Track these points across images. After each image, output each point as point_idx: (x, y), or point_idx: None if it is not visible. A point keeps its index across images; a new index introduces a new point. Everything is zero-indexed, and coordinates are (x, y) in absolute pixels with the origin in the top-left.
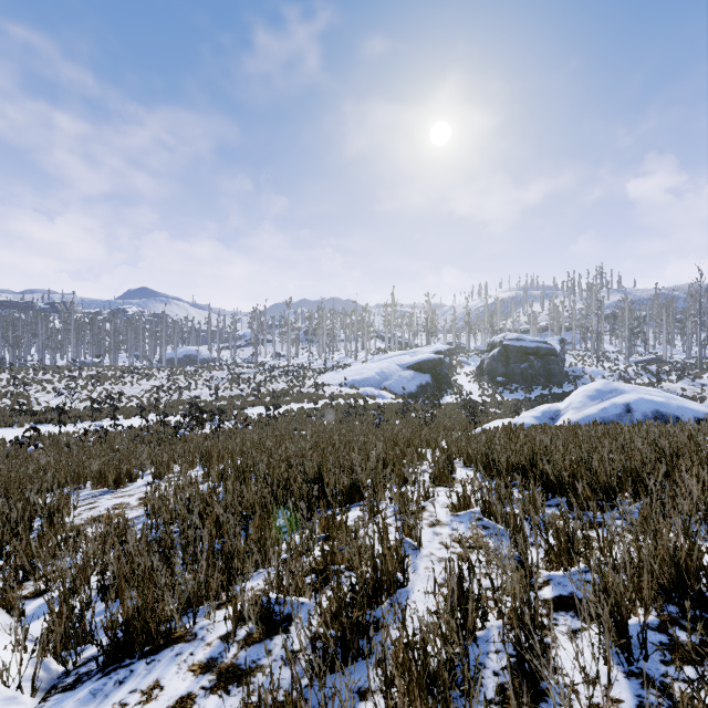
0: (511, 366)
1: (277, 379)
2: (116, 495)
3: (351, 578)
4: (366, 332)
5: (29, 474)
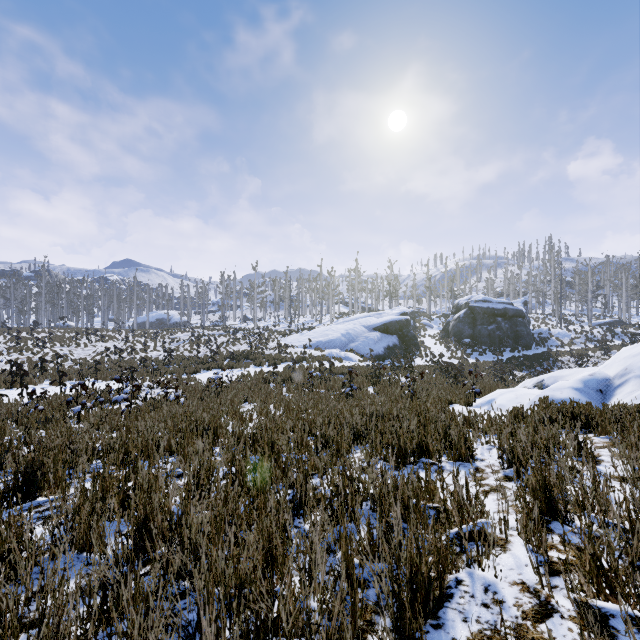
0: (478, 328)
1: (240, 341)
2: None
3: None
4: (331, 295)
5: None
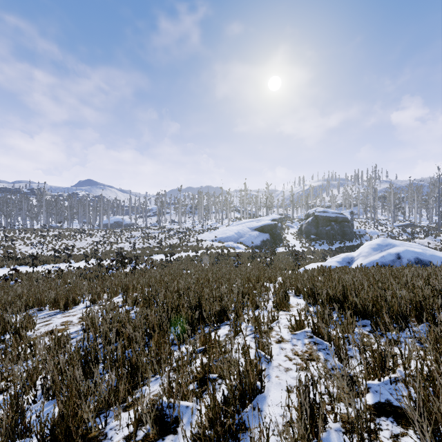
0: (320, 229)
1: (172, 237)
2: (64, 314)
3: (223, 391)
4: (228, 207)
5: (8, 300)
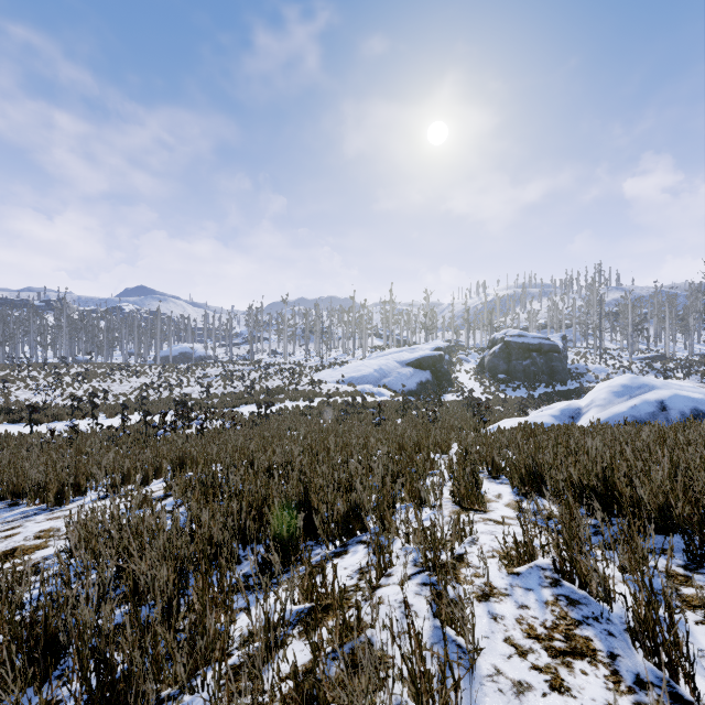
0: (513, 363)
1: (272, 377)
2: (52, 515)
3: None
4: (364, 329)
5: None
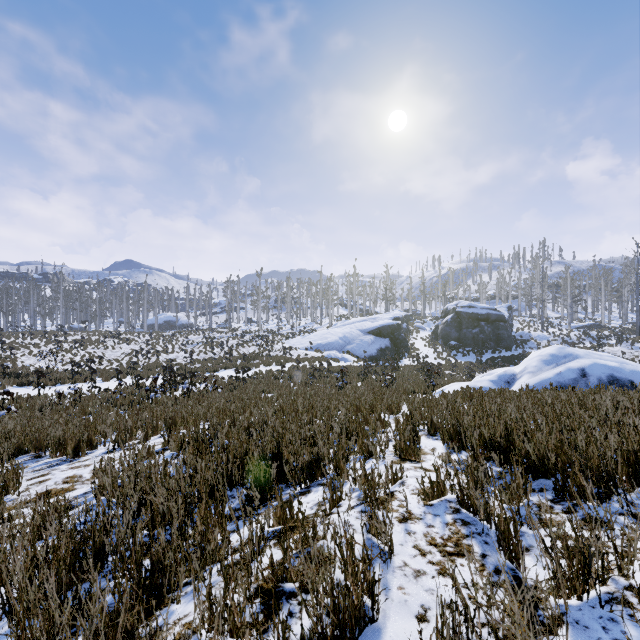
0: (464, 331)
1: (248, 344)
2: (72, 465)
3: (302, 633)
4: (330, 300)
5: None
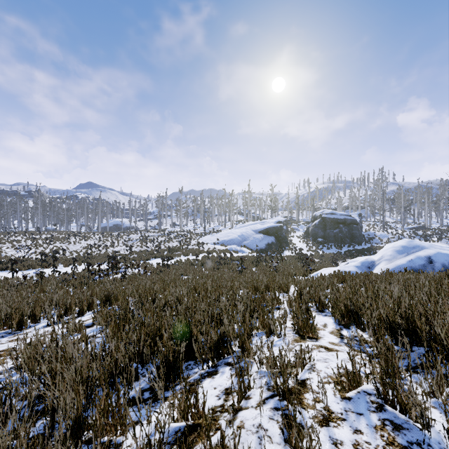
0: (327, 231)
1: (172, 240)
2: (13, 337)
3: None
4: (232, 209)
5: None
